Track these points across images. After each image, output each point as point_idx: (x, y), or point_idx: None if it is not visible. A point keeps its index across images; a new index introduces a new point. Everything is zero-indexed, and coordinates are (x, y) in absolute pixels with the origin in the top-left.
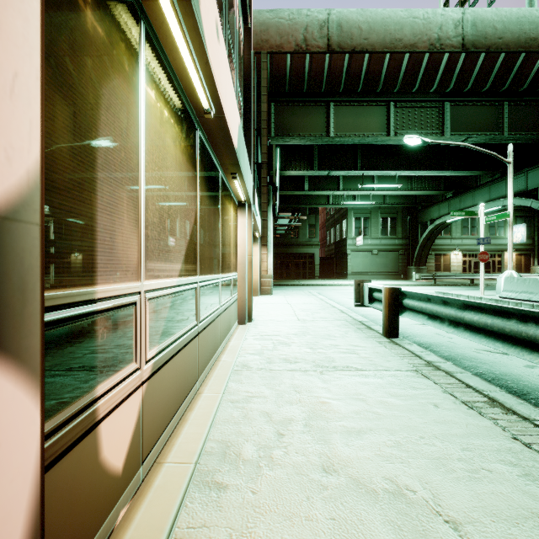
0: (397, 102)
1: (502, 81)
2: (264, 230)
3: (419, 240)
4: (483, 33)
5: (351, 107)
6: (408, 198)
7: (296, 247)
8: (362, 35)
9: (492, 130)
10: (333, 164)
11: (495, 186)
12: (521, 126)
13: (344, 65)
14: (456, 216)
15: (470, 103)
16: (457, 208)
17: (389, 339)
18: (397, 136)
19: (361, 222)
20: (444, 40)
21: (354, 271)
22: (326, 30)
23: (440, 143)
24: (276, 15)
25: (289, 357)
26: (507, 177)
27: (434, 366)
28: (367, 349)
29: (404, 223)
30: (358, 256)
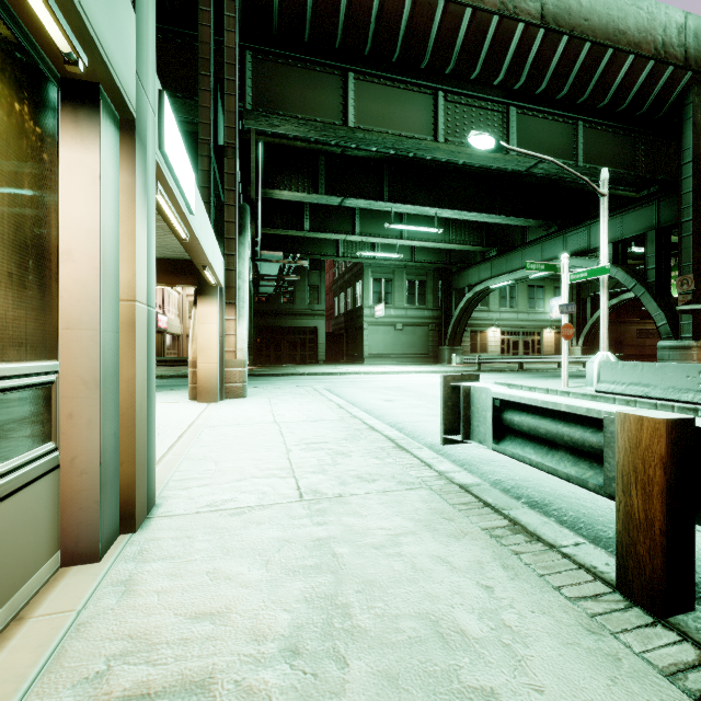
0: (447, 93)
1: (582, 86)
2: (230, 274)
3: (455, 312)
4: (567, 6)
5: (382, 86)
6: (441, 255)
7: (292, 317)
8: None
9: (565, 158)
10: (349, 189)
11: (550, 243)
12: (597, 158)
13: (373, 2)
14: (534, 269)
15: (540, 114)
16: (502, 271)
17: (680, 634)
18: (449, 144)
19: (382, 285)
20: (518, 0)
21: (372, 353)
22: None
23: (519, 152)
24: None
25: None
26: (565, 231)
27: None
28: None
29: (435, 289)
30: (377, 332)
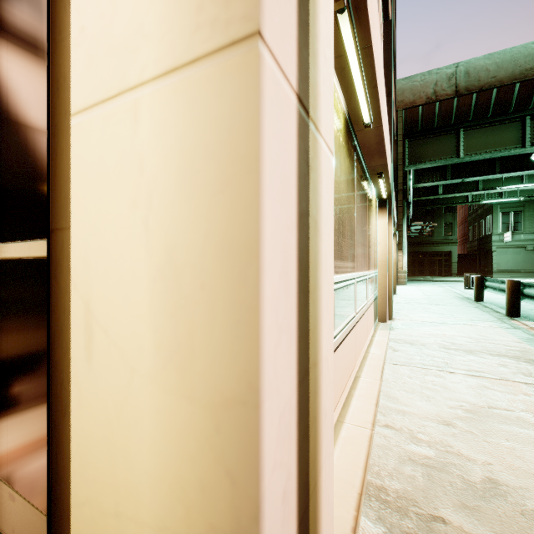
0: (533, 115)
1: None
2: (400, 238)
3: None
4: None
5: (482, 129)
6: None
7: (430, 245)
8: (489, 75)
9: None
10: (468, 171)
11: None
12: None
13: (471, 102)
14: None
15: None
16: None
17: (476, 302)
18: (532, 147)
19: (511, 217)
20: None
21: (501, 269)
22: (454, 80)
23: None
24: (410, 80)
25: (418, 302)
26: None
27: (487, 307)
28: (459, 303)
29: None
30: (506, 253)
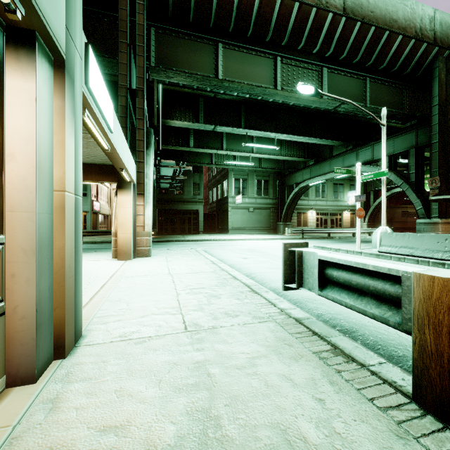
0: (283, 58)
1: (369, 55)
2: (140, 175)
3: (287, 200)
4: (360, 3)
5: (240, 53)
6: (278, 164)
7: (182, 203)
8: None
9: (358, 101)
10: (219, 120)
11: (348, 156)
12: (378, 101)
13: None
14: (339, 173)
15: (342, 72)
16: (317, 174)
17: None
18: (284, 91)
19: (240, 183)
20: None
21: (234, 226)
22: None
23: (329, 96)
24: None
25: None
26: (357, 149)
27: None
28: None
29: (274, 186)
30: (237, 213)
